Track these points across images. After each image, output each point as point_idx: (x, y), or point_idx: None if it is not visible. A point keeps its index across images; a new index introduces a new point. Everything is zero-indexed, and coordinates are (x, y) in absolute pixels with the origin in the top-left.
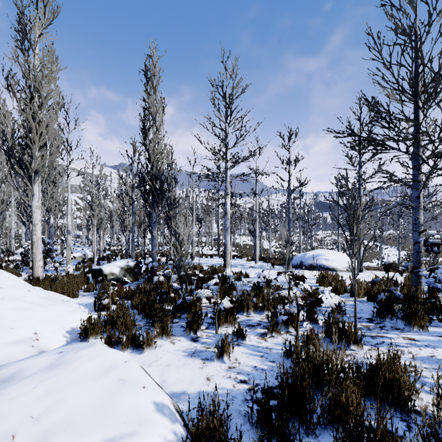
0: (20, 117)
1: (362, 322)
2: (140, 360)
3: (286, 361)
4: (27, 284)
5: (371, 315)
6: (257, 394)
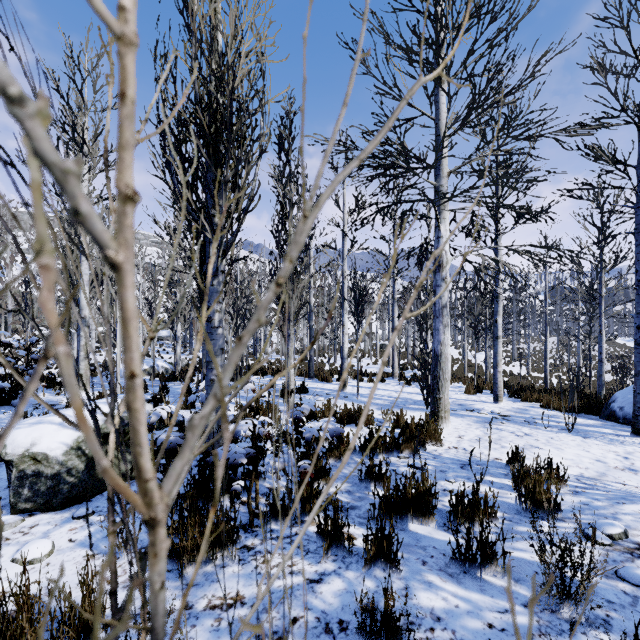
0: None
1: None
2: None
3: None
4: None
5: None
6: None
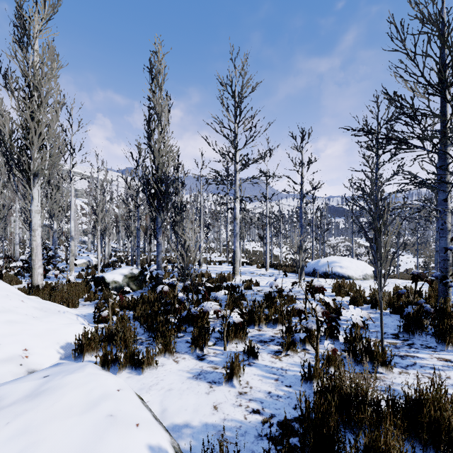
0: (18, 116)
1: (387, 338)
2: (139, 383)
3: (305, 386)
4: (21, 294)
5: (397, 330)
6: (272, 428)
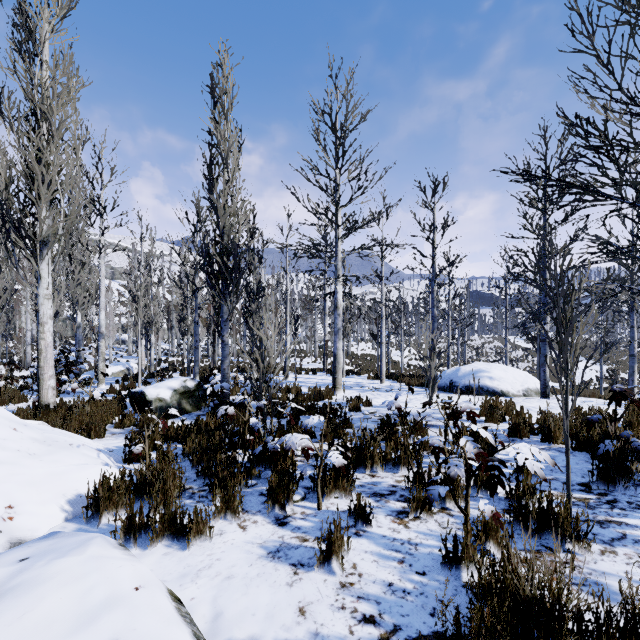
0: (20, 158)
1: (572, 490)
2: (181, 564)
3: (448, 573)
4: (14, 419)
5: (589, 478)
6: None
